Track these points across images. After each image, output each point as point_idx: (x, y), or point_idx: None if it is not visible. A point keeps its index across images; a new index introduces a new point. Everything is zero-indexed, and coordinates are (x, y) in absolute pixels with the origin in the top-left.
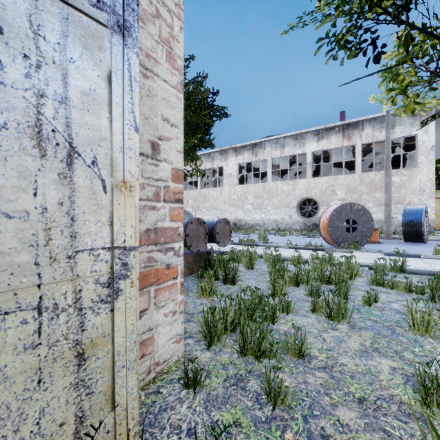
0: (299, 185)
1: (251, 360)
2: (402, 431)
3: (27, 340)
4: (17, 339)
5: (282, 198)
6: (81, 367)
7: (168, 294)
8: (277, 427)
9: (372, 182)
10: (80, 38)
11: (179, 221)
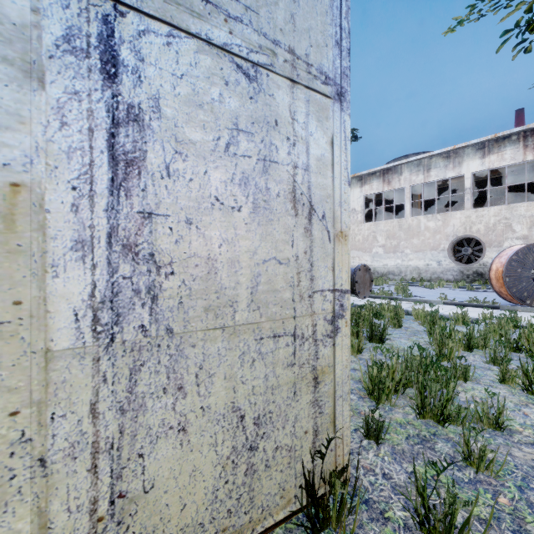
0: (452, 219)
1: (432, 424)
2: None
3: (288, 359)
4: (284, 357)
5: (427, 238)
6: (316, 389)
7: None
8: (485, 490)
9: None
10: (315, 113)
11: None
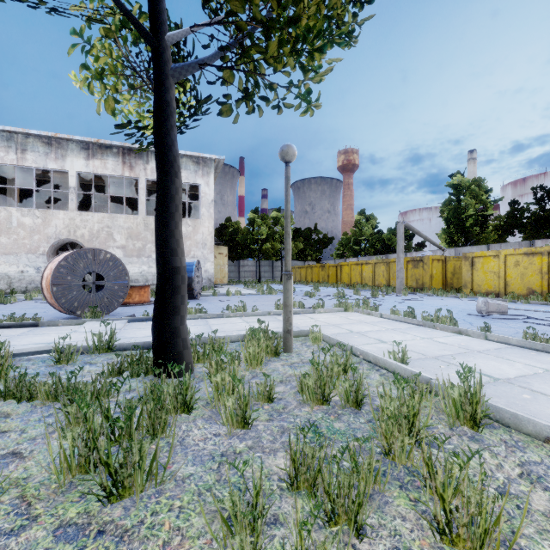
0: (55, 219)
1: None
2: None
3: None
4: None
5: (22, 237)
6: None
7: None
8: None
9: None
10: None
11: None
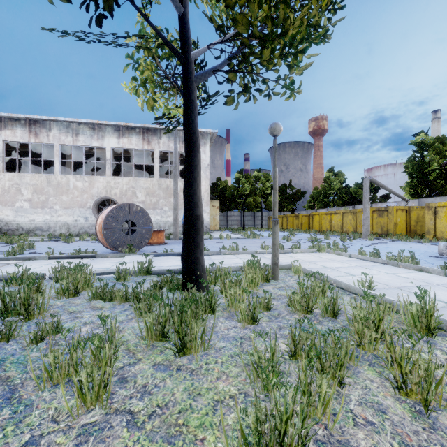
0: (97, 182)
1: None
2: None
3: None
4: None
5: (76, 196)
6: None
7: None
8: None
9: (168, 188)
10: None
11: None
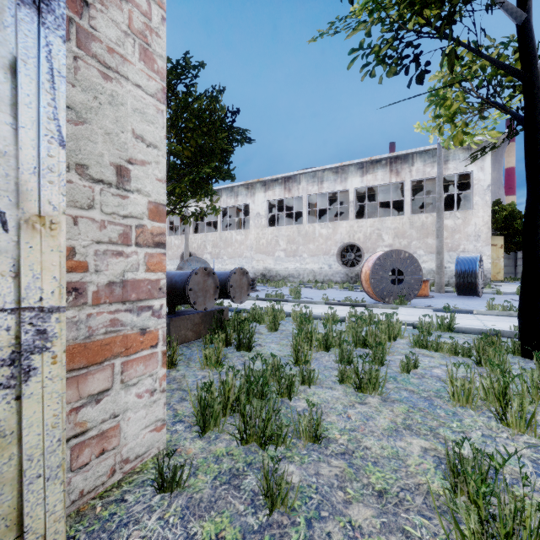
0: (340, 228)
1: (255, 449)
2: (424, 530)
3: None
4: None
5: (321, 243)
6: None
7: (142, 368)
8: (271, 538)
9: (424, 226)
10: None
11: (160, 272)
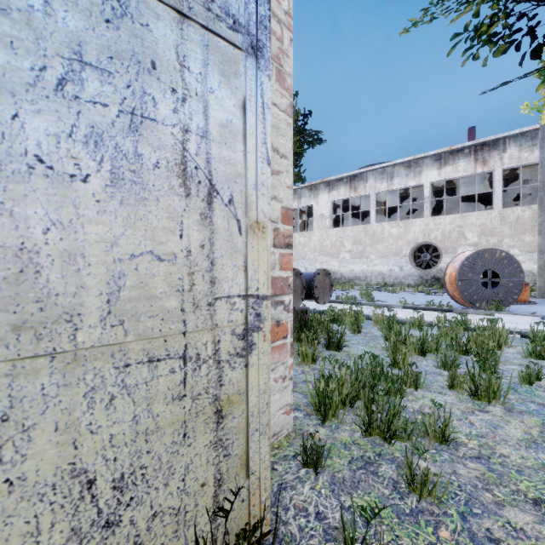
0: (413, 226)
1: (379, 441)
2: None
3: (174, 390)
4: (166, 388)
5: (390, 244)
6: (219, 425)
7: (277, 356)
8: (427, 523)
9: (519, 221)
10: (219, 65)
11: (288, 270)
